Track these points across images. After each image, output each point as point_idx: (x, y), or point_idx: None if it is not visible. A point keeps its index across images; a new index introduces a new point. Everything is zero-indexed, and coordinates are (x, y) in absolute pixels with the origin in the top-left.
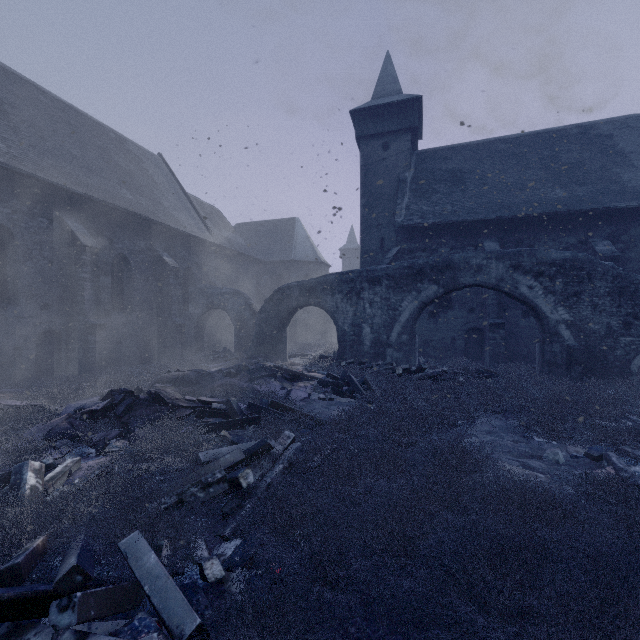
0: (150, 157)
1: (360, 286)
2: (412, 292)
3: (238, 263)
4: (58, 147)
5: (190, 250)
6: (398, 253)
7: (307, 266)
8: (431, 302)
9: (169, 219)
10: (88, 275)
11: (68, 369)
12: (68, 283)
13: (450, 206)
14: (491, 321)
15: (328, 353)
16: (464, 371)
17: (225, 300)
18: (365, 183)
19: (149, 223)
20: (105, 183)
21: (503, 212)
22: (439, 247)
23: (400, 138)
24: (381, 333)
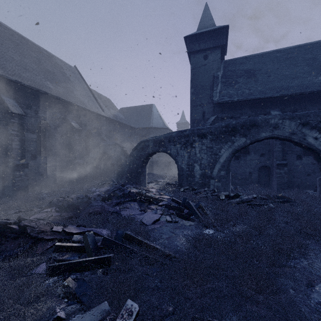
0: (68, 67)
1: (192, 139)
2: (228, 143)
3: (120, 128)
4: (2, 53)
5: (90, 120)
6: (215, 119)
7: (159, 130)
8: (241, 149)
9: (76, 101)
10: (15, 132)
11: (3, 193)
12: (3, 137)
13: (247, 90)
14: (278, 162)
15: (171, 181)
16: (266, 196)
17: (110, 149)
18: (193, 79)
19: (63, 102)
20: (34, 77)
21: (284, 92)
22: (241, 115)
23: (214, 52)
24: (206, 170)
